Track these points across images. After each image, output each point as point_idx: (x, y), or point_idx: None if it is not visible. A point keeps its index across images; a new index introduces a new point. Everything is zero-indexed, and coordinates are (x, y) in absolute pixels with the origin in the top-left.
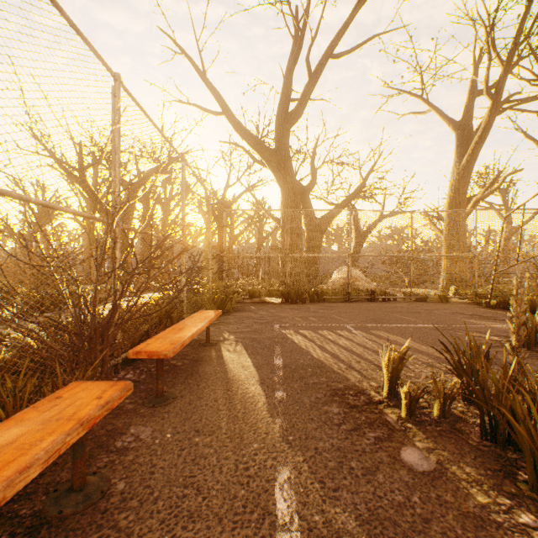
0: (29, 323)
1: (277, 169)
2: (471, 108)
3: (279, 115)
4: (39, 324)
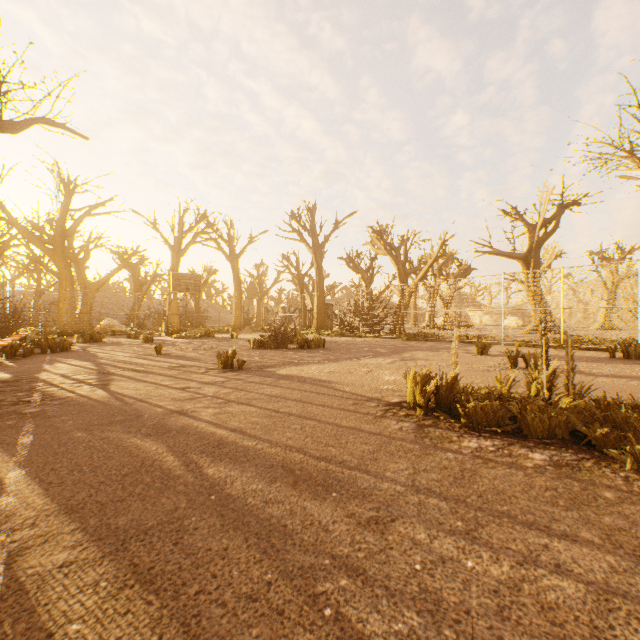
0: None
1: (57, 261)
2: (178, 242)
3: (58, 230)
4: None
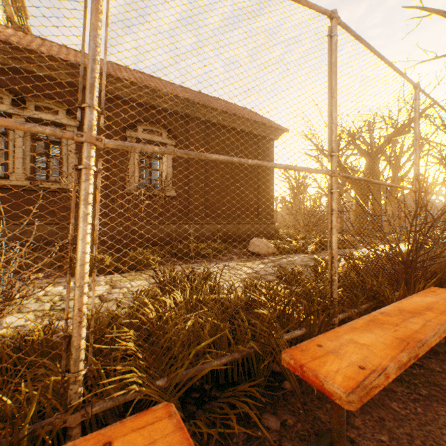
0: (323, 255)
1: None
2: None
3: None
4: (375, 253)
